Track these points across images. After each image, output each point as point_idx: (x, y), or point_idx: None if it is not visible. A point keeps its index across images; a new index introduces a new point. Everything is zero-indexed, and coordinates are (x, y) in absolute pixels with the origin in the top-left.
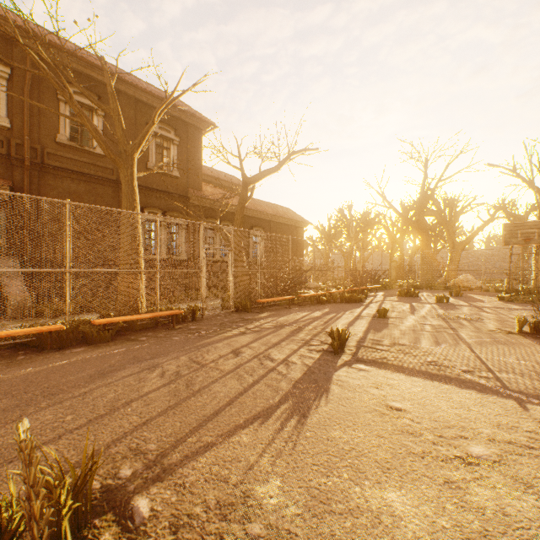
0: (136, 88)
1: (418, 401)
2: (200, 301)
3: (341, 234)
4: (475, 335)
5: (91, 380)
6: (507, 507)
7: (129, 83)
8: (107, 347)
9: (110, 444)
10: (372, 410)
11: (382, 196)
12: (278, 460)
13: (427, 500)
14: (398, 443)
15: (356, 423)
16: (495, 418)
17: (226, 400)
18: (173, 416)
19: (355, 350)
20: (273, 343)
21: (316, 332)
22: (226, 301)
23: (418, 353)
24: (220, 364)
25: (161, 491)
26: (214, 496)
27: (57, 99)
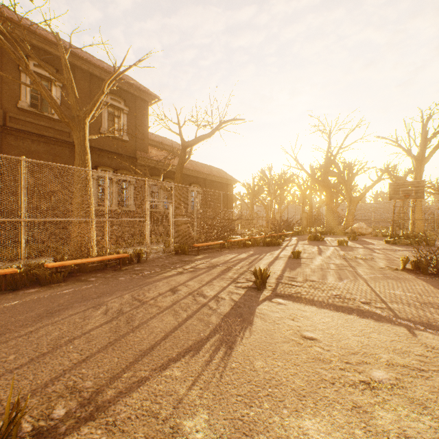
0: (90, 64)
1: (327, 330)
2: (144, 246)
3: (263, 191)
4: (369, 272)
5: (39, 319)
6: (408, 429)
7: (84, 60)
8: (58, 287)
9: (48, 383)
10: (289, 340)
11: (296, 160)
12: (205, 392)
13: (339, 426)
14: (312, 370)
15: (275, 353)
16: (391, 344)
17: (162, 335)
18: (112, 352)
19: (274, 286)
20: (206, 282)
21: (243, 271)
22: (167, 246)
23: (325, 288)
24: (159, 301)
25: (92, 431)
26: (144, 433)
27: (19, 70)
